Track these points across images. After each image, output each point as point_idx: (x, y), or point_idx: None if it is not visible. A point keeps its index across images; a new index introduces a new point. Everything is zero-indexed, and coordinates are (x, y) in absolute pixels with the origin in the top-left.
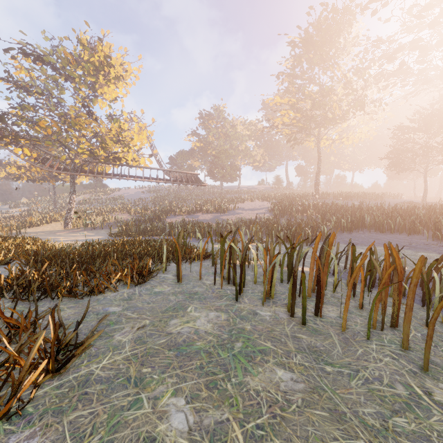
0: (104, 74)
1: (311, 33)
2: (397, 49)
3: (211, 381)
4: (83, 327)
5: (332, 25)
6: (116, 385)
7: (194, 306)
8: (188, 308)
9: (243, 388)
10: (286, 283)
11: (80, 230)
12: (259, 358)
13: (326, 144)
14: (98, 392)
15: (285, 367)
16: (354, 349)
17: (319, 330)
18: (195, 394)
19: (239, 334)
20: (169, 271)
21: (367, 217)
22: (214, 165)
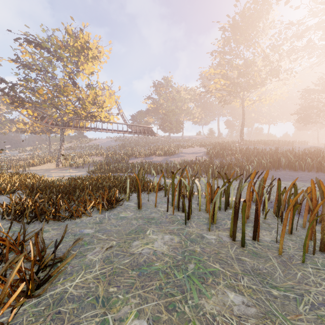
0: (84, 55)
1: (237, 20)
2: (305, 29)
3: (170, 303)
4: (62, 247)
5: (254, 13)
6: (86, 304)
7: (152, 230)
8: (147, 231)
9: (200, 311)
10: (224, 210)
11: (67, 169)
12: (210, 279)
13: (248, 104)
14: (70, 312)
15: (235, 290)
16: (293, 273)
17: (259, 253)
18: (156, 317)
19: (191, 256)
20: (131, 200)
21: (282, 158)
22: (164, 120)
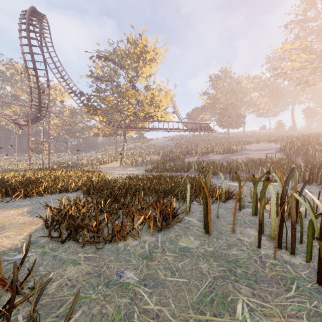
0: (143, 59)
1: None
2: None
3: None
4: (79, 319)
5: None
6: None
7: (246, 304)
8: (236, 306)
9: None
10: None
11: (128, 167)
12: None
13: None
14: None
15: None
16: None
17: None
18: None
19: None
20: (192, 213)
21: None
22: (222, 115)
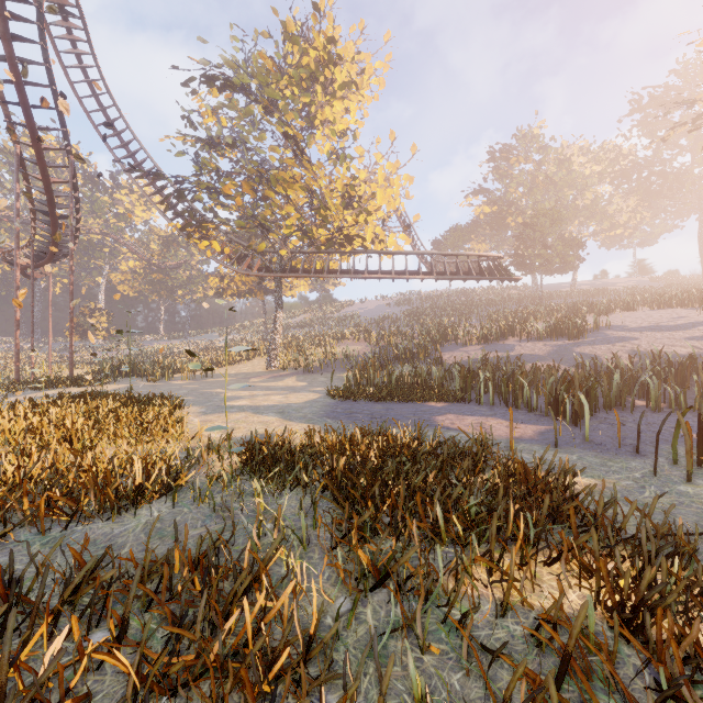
0: (325, 85)
1: None
2: None
3: None
4: None
5: None
6: None
7: None
8: None
9: None
10: None
11: (287, 374)
12: None
13: None
14: None
15: None
16: None
17: None
18: None
19: None
20: None
21: None
22: (524, 242)
